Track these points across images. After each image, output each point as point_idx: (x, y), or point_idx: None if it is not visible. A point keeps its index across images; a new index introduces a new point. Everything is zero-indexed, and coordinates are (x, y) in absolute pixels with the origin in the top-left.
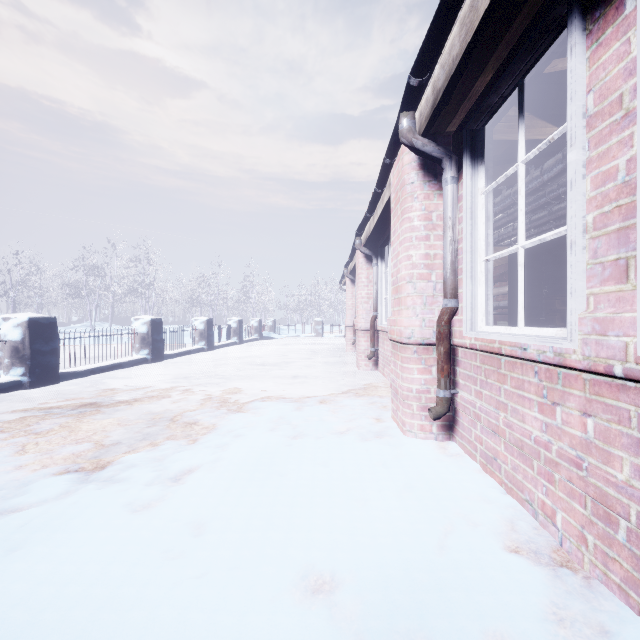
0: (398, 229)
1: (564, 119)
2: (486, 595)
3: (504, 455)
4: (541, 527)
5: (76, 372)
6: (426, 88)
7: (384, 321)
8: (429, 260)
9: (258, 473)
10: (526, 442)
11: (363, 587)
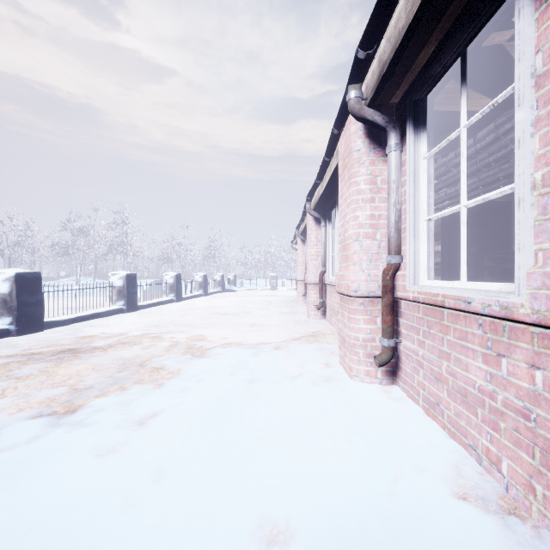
0: (345, 192)
1: (498, 91)
2: (439, 548)
3: (447, 401)
4: (485, 472)
5: (59, 321)
6: (372, 62)
7: (331, 276)
8: (374, 220)
9: (217, 417)
10: (470, 390)
11: (317, 539)
